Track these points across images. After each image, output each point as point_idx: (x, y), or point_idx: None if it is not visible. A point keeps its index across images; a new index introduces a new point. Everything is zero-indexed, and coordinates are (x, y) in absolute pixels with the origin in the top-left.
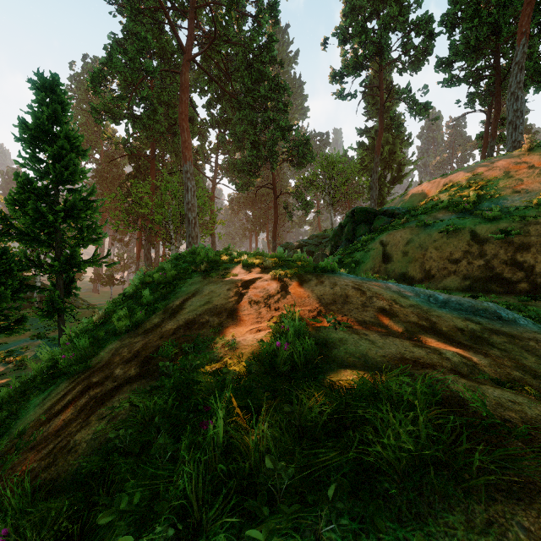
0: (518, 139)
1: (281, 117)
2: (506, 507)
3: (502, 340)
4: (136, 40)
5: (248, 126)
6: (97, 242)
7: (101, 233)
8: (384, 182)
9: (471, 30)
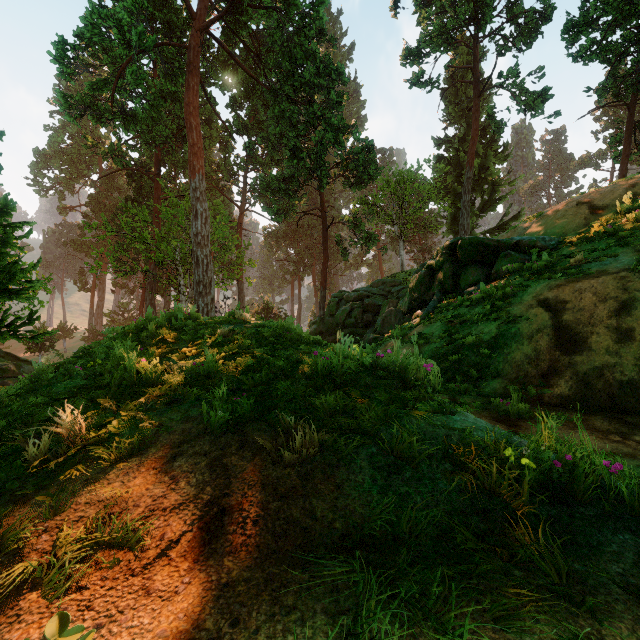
0: None
1: (332, 112)
2: None
3: None
4: None
5: (287, 127)
6: (18, 296)
7: (32, 281)
8: (471, 208)
9: None
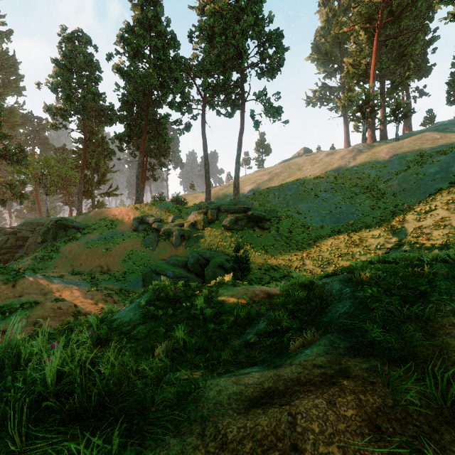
0: (138, 196)
1: None
2: (36, 307)
3: (69, 291)
4: None
5: None
6: None
7: None
8: (92, 182)
9: (127, 133)
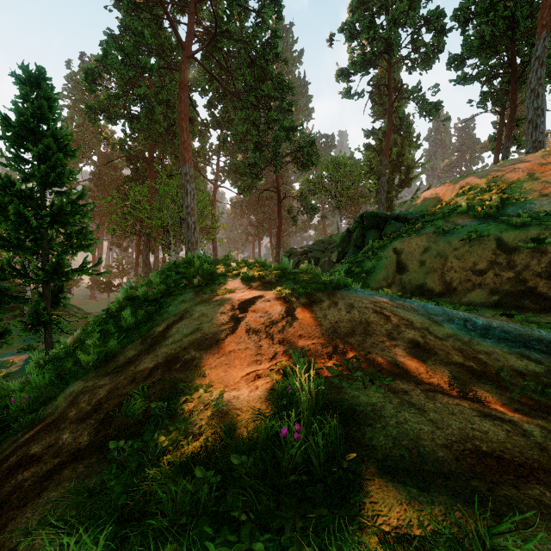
0: (539, 138)
1: (285, 116)
2: None
3: None
4: (133, 35)
5: (251, 126)
6: (88, 248)
7: (93, 239)
8: (392, 185)
9: (486, 24)
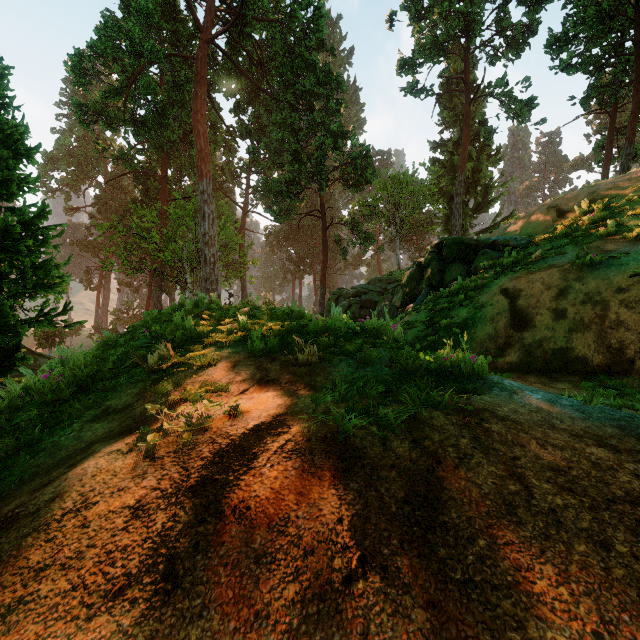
0: None
1: (332, 119)
2: None
3: None
4: (134, 11)
5: (289, 133)
6: (52, 289)
7: (63, 276)
8: (465, 209)
9: None
